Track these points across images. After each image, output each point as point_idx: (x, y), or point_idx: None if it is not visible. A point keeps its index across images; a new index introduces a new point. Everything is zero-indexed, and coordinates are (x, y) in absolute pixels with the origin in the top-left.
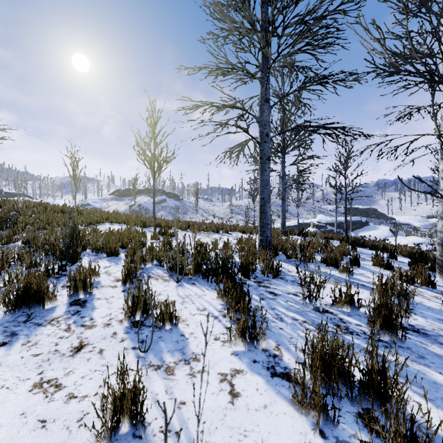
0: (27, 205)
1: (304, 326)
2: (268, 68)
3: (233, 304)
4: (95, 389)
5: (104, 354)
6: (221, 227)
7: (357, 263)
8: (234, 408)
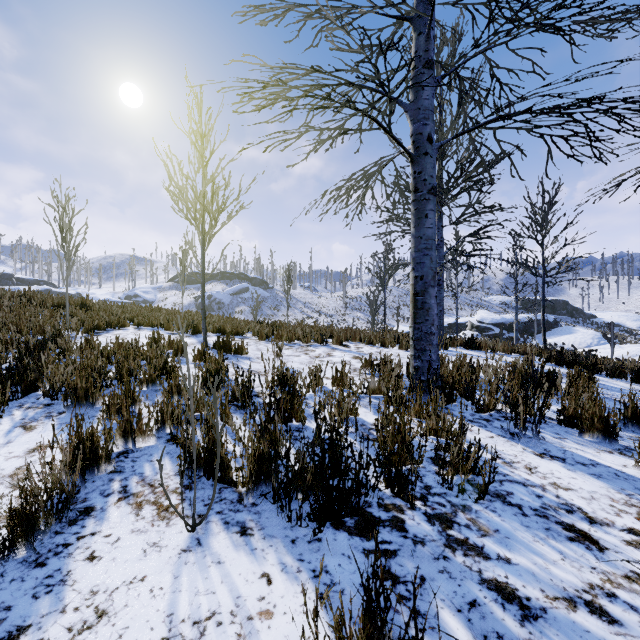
0: None
1: None
2: None
3: None
4: None
5: None
6: (330, 332)
7: None
8: None
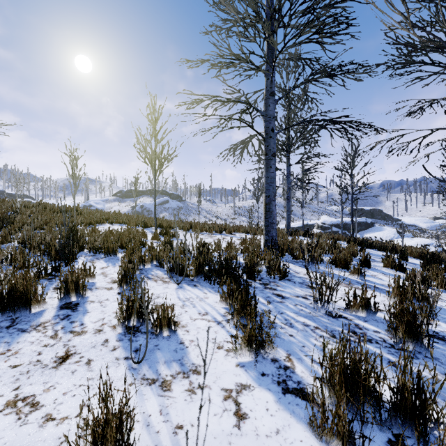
0: (26, 205)
1: (317, 333)
2: (274, 59)
3: (238, 308)
4: (77, 409)
5: (92, 365)
6: (224, 227)
7: (367, 264)
8: (241, 434)
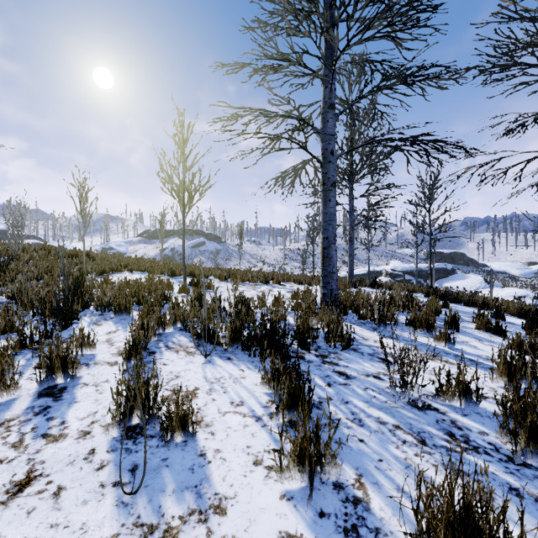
0: (26, 248)
1: (398, 436)
2: (334, 60)
3: (285, 398)
4: None
5: (62, 497)
6: (272, 276)
7: (456, 326)
8: None
